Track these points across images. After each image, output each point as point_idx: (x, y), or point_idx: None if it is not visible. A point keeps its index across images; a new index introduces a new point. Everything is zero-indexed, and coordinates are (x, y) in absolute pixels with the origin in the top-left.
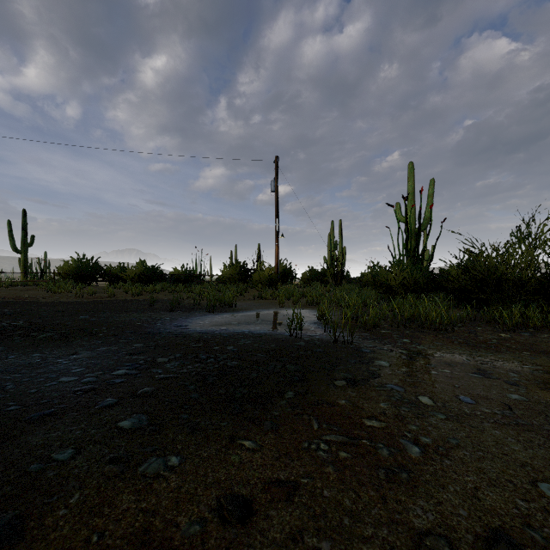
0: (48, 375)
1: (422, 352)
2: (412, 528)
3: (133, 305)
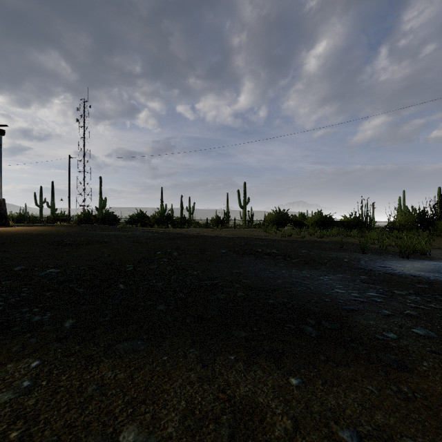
0: (324, 285)
1: None
2: None
3: (325, 245)
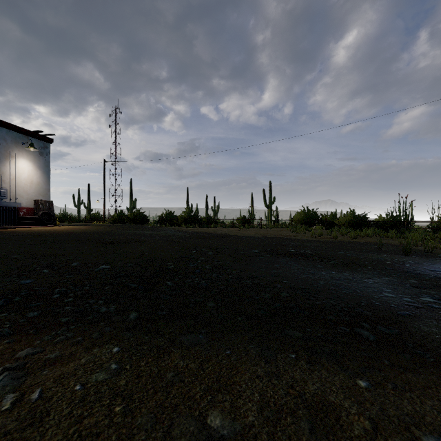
0: (370, 288)
1: None
2: None
3: (361, 246)
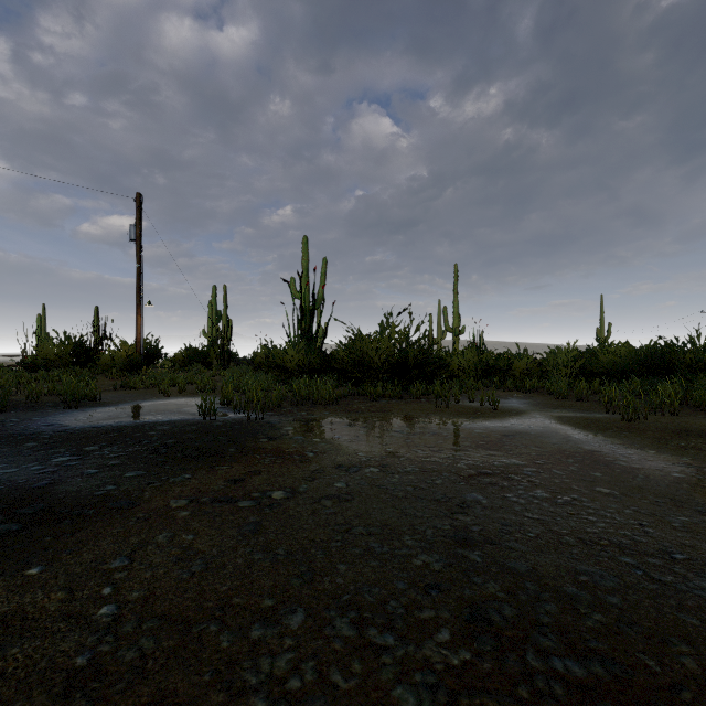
0: None
1: (315, 419)
2: (311, 470)
3: None
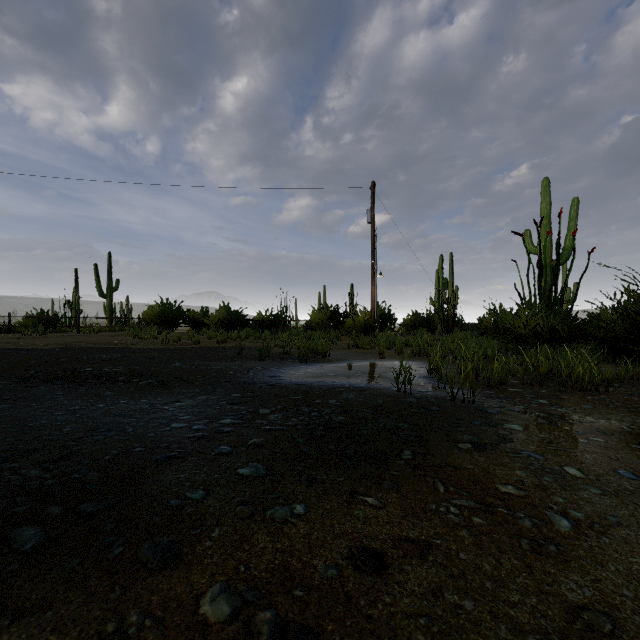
0: (160, 420)
1: (565, 416)
2: (566, 601)
3: (220, 353)
